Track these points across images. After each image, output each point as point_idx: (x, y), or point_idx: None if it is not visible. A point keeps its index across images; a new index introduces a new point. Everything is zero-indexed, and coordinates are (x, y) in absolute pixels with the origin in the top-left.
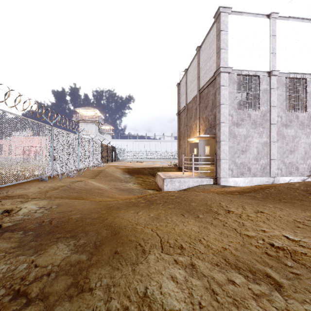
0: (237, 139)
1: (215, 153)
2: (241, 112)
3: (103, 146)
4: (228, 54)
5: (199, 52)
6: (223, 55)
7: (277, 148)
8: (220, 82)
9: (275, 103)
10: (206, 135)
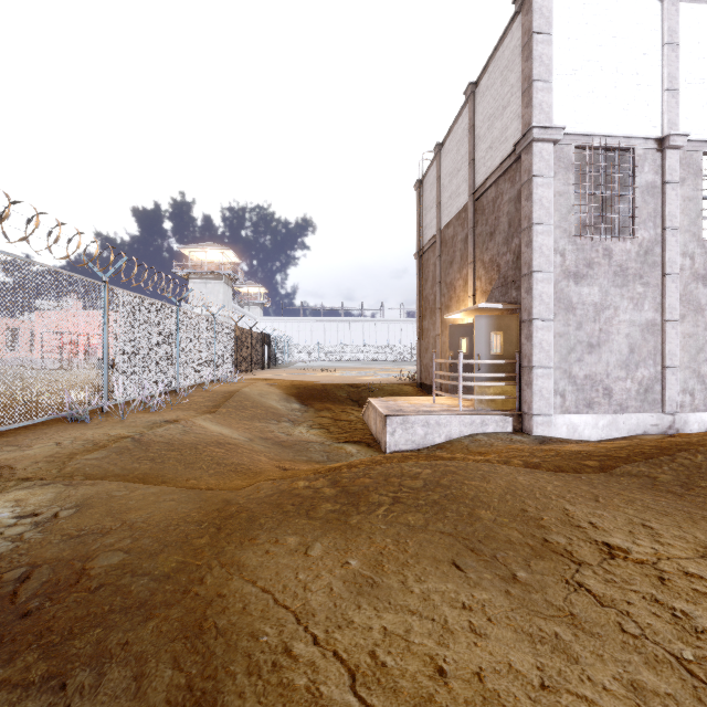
0: (577, 314)
1: (517, 350)
2: (586, 243)
3: (241, 333)
4: (553, 94)
5: (473, 98)
6: (539, 96)
7: (682, 339)
8: (533, 168)
9: (677, 221)
10: (495, 305)
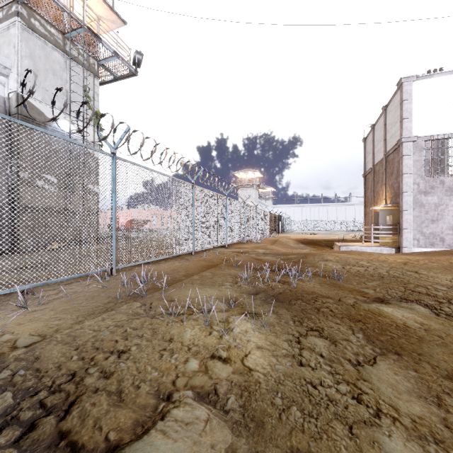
0: (425, 208)
1: (397, 223)
2: (430, 179)
3: (271, 216)
4: (413, 122)
5: (385, 112)
6: (406, 124)
7: None
8: (402, 152)
9: None
10: (387, 205)
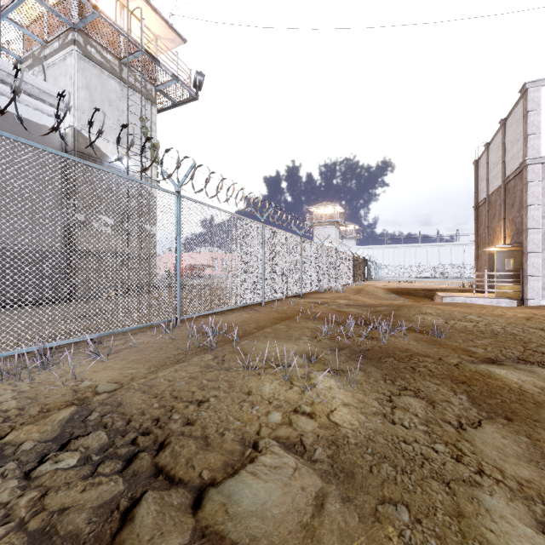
0: None
1: (520, 267)
2: None
3: (355, 259)
4: (542, 138)
5: (504, 127)
6: (532, 142)
7: None
8: (527, 178)
9: None
10: (506, 245)
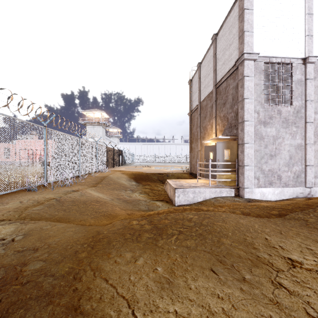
0: (265, 141)
1: (236, 158)
2: (269, 107)
3: (109, 150)
4: (253, 38)
5: (215, 41)
6: (247, 38)
7: (314, 152)
8: (244, 72)
9: (312, 97)
10: (226, 137)
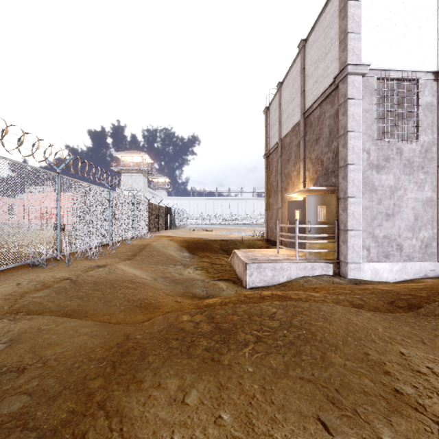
0: (378, 193)
1: (336, 218)
2: (384, 144)
3: (152, 207)
4: (361, 42)
5: (304, 50)
6: (352, 43)
7: None
8: (348, 93)
9: None
10: (321, 188)
